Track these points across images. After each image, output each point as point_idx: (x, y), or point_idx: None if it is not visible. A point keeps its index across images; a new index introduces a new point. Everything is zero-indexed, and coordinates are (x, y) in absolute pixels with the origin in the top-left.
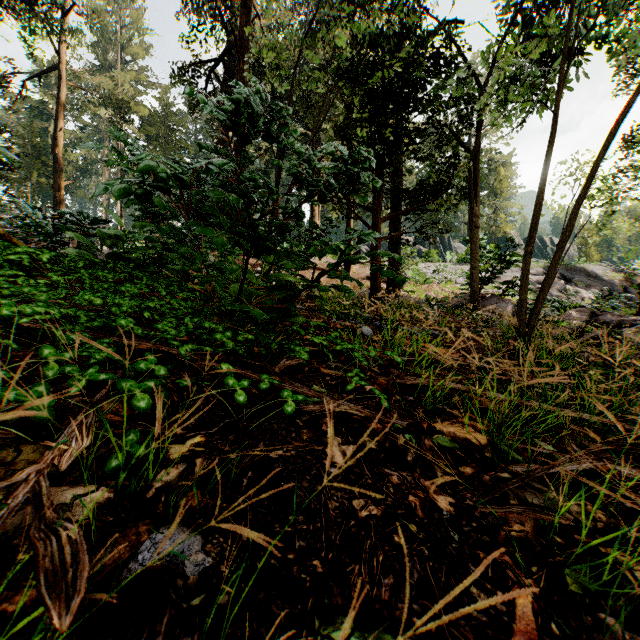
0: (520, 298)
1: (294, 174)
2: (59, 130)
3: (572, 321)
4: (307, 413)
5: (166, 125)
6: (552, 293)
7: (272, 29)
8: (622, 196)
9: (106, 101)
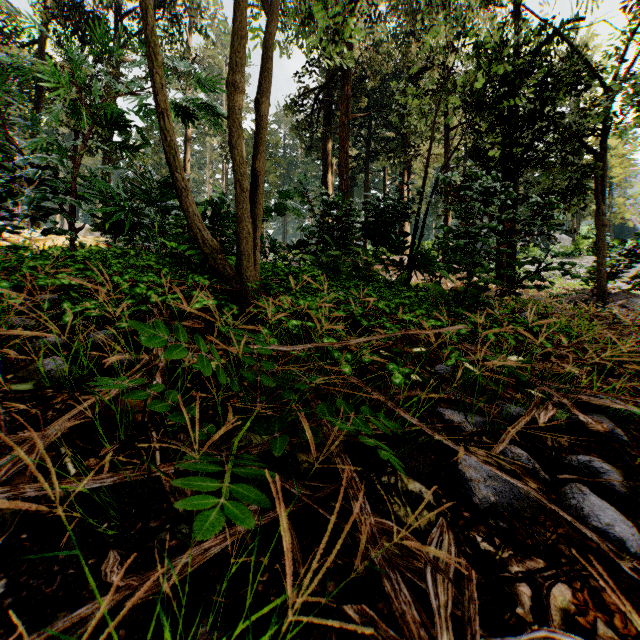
0: None
1: (510, 220)
2: (188, 162)
3: None
4: (538, 356)
5: None
6: None
7: (369, 48)
8: None
9: (221, 132)
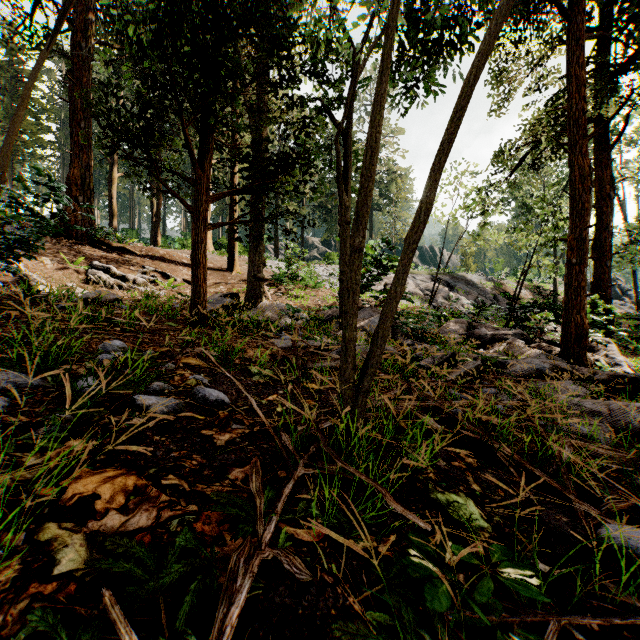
0: (344, 337)
1: None
2: None
3: (451, 334)
4: None
5: (12, 74)
6: (438, 300)
7: None
8: (494, 210)
9: None
